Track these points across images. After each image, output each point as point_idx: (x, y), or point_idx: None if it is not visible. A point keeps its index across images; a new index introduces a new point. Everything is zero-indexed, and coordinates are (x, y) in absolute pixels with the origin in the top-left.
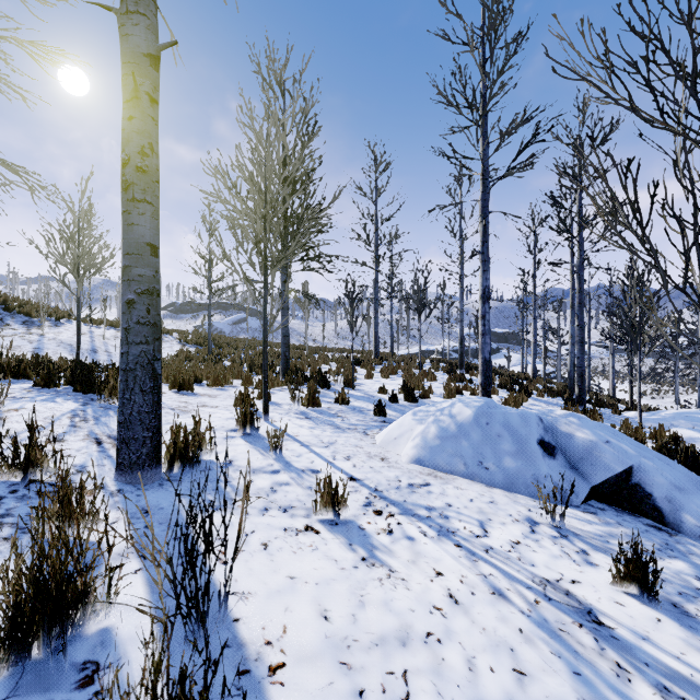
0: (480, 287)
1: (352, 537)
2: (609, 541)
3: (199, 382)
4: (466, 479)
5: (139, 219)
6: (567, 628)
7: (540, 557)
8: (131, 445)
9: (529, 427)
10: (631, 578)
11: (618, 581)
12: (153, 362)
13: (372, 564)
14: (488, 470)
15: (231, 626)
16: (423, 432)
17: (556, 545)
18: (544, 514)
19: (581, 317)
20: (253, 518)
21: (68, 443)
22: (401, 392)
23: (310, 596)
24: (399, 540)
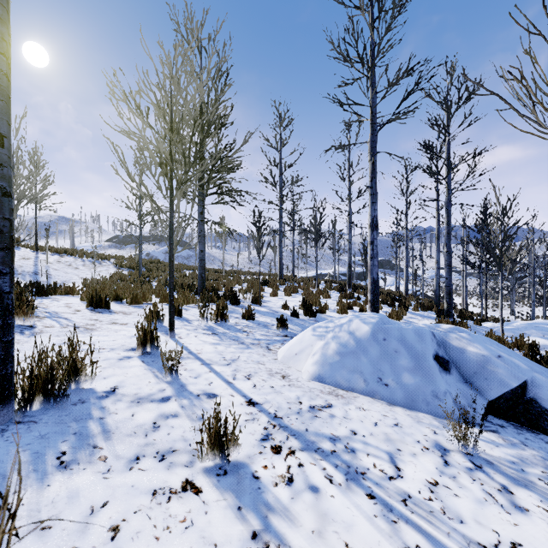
0: (369, 216)
1: (243, 494)
2: (524, 470)
3: (120, 300)
4: (367, 397)
5: None
6: None
7: (465, 504)
8: None
9: (424, 342)
10: None
11: None
12: None
13: (265, 546)
14: (388, 387)
15: None
16: (323, 348)
17: (475, 482)
18: (450, 437)
19: (449, 245)
20: (113, 478)
21: None
22: (301, 307)
23: None
24: (301, 494)
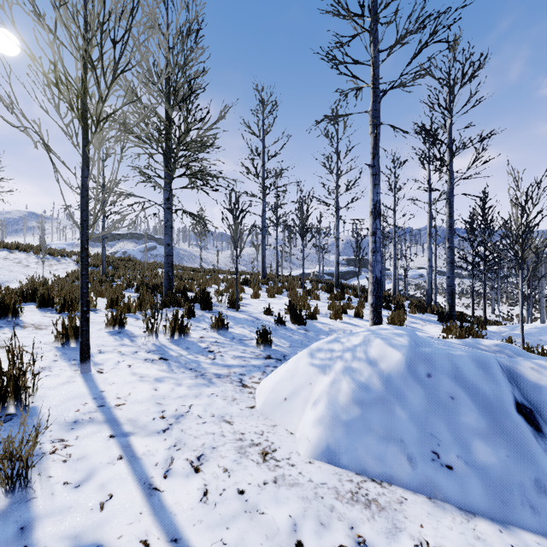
0: (371, 201)
1: None
2: None
3: (50, 306)
4: (419, 496)
5: None
6: None
7: None
8: None
9: (494, 380)
10: None
11: None
12: None
13: None
14: (452, 472)
15: None
16: (330, 391)
17: None
18: None
19: (451, 240)
20: None
21: None
22: (288, 312)
23: None
24: None
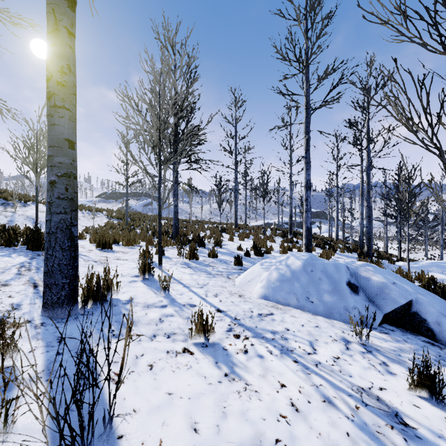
0: (304, 180)
1: (218, 356)
2: (401, 355)
3: (117, 243)
4: (298, 310)
5: (59, 120)
6: (382, 430)
7: (355, 369)
8: (53, 289)
9: (340, 273)
10: (423, 385)
11: (413, 387)
12: (70, 227)
13: (232, 379)
14: (313, 303)
15: (115, 443)
16: (268, 277)
17: (364, 359)
18: (353, 335)
19: (369, 201)
20: (143, 344)
21: (11, 287)
22: (252, 249)
23: (183, 410)
24: (253, 358)
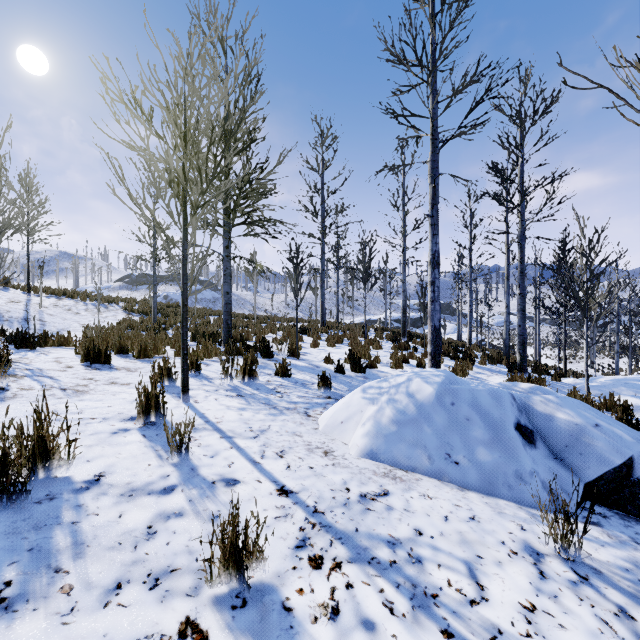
0: (430, 251)
1: (268, 639)
2: None
3: (126, 353)
4: (432, 479)
5: None
6: None
7: None
8: None
9: (503, 407)
10: None
11: None
12: None
13: None
14: (458, 466)
15: None
16: (376, 415)
17: (583, 603)
18: (542, 534)
19: (522, 286)
20: (76, 623)
21: None
22: (348, 361)
23: None
24: (350, 635)
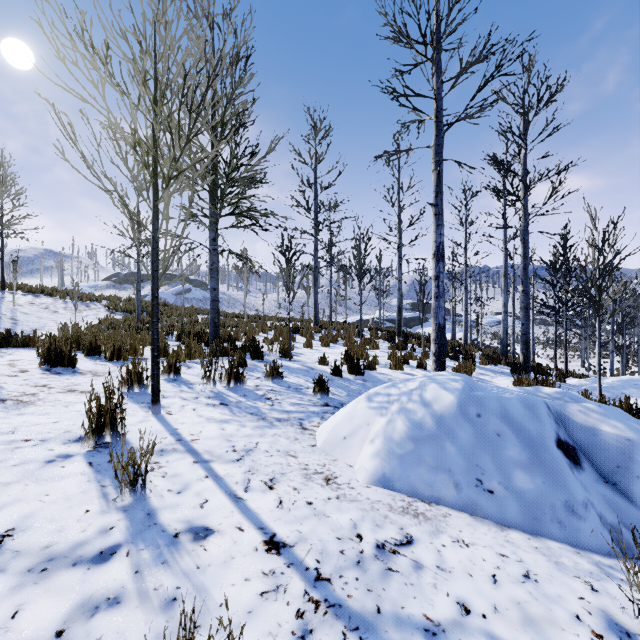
0: (433, 243)
1: None
2: None
3: (98, 354)
4: (462, 513)
5: None
6: None
7: None
8: None
9: (539, 419)
10: None
11: None
12: None
13: None
14: (493, 495)
15: None
16: (387, 429)
17: None
18: (620, 597)
19: (526, 283)
20: None
21: None
22: (344, 362)
23: None
24: None
